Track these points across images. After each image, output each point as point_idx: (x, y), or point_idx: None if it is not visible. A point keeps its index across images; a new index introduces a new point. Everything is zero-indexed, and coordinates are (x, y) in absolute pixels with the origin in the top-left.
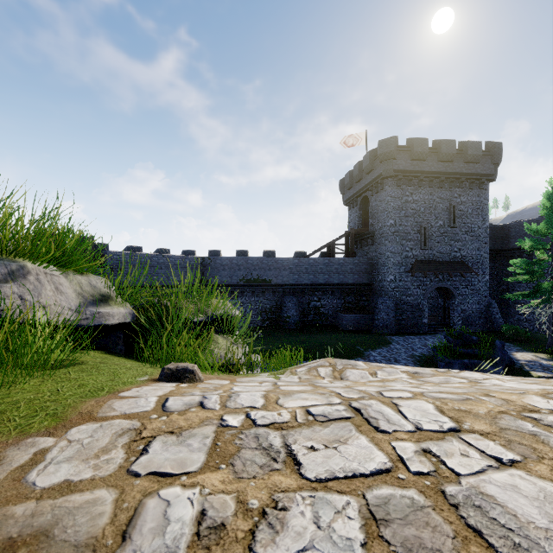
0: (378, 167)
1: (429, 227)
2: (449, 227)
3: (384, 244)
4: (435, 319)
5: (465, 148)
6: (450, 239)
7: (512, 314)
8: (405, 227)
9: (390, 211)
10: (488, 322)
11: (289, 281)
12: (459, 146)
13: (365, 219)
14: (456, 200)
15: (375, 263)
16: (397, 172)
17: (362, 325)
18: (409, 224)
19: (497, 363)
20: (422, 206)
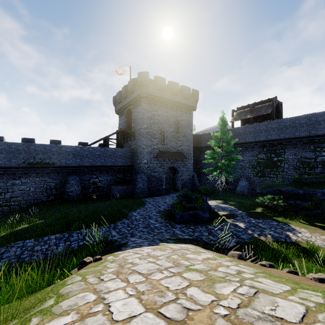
0: (138, 90)
1: (166, 131)
2: (176, 133)
3: (141, 140)
4: (168, 185)
5: (183, 89)
6: (176, 139)
7: (202, 180)
8: (153, 130)
9: (145, 119)
10: (193, 185)
11: (72, 163)
12: (180, 88)
13: (129, 124)
14: (179, 118)
15: (135, 152)
16: (148, 95)
17: (127, 192)
18: (155, 128)
19: (206, 211)
20: (162, 118)
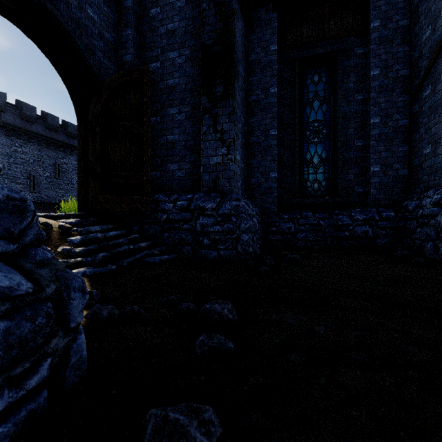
0: None
1: (38, 176)
2: (55, 179)
3: None
4: None
5: (67, 126)
6: (56, 187)
7: None
8: (15, 172)
9: None
10: None
11: None
12: (63, 123)
13: None
14: (61, 160)
15: None
16: (5, 123)
17: None
18: (19, 170)
19: None
20: (31, 158)
